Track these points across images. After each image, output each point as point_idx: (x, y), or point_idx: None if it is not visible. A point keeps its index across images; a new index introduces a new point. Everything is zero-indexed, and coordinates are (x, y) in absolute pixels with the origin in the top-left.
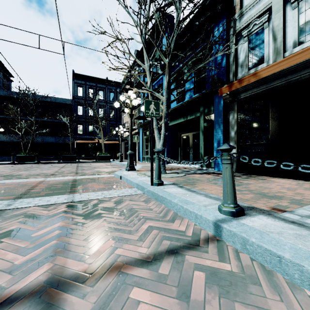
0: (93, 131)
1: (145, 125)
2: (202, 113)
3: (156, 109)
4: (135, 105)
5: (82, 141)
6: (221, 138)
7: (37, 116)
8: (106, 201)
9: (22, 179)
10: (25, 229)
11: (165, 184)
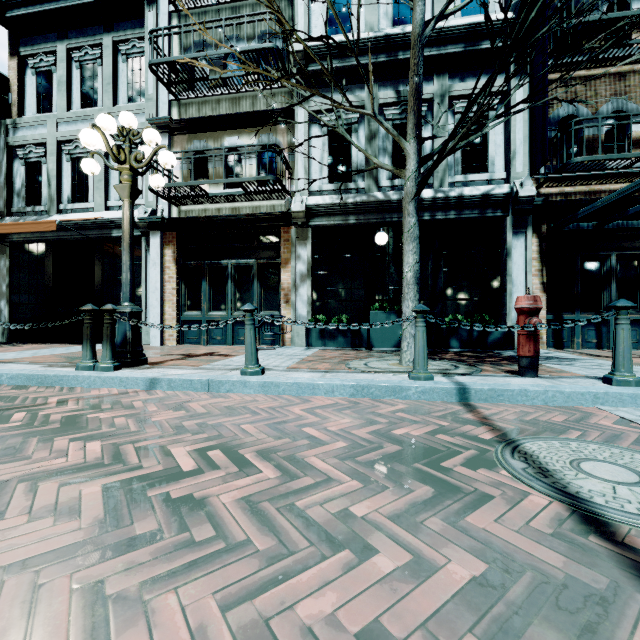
0: None
1: None
2: None
3: None
4: None
5: None
6: None
7: None
8: None
9: None
10: None
11: None
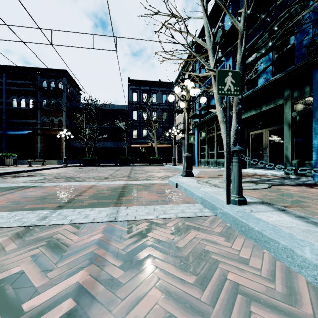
0: (147, 134)
1: (201, 125)
2: (287, 99)
3: (235, 83)
4: (193, 95)
5: (136, 145)
6: None
7: (99, 124)
8: (160, 225)
9: (77, 182)
10: (27, 280)
11: (249, 202)
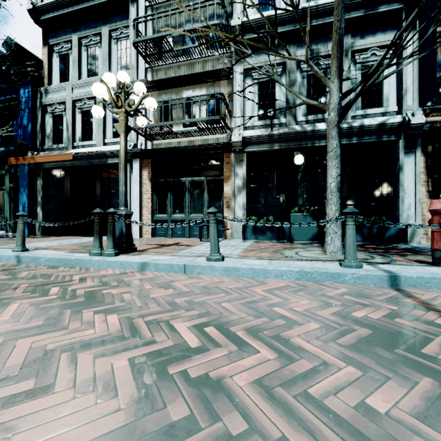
0: None
1: None
2: (8, 172)
3: None
4: None
5: None
6: (26, 202)
7: None
8: None
9: None
10: None
11: None
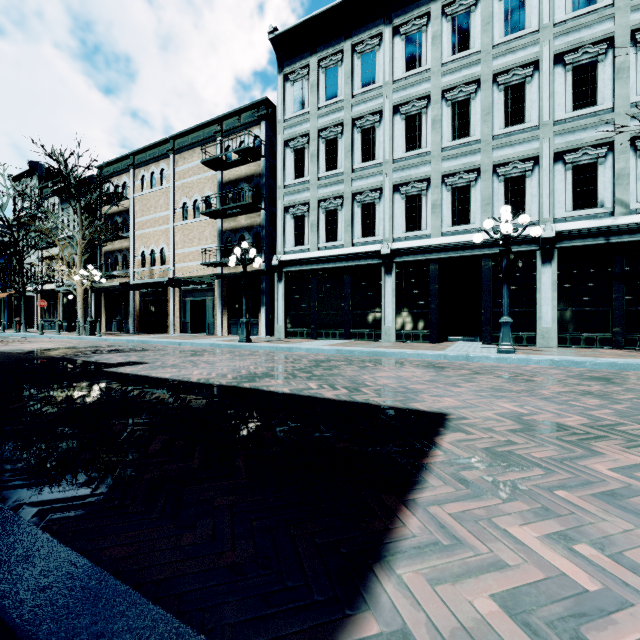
0: None
1: None
2: (3, 298)
3: None
4: None
5: None
6: (7, 313)
7: None
8: None
9: None
10: None
11: None
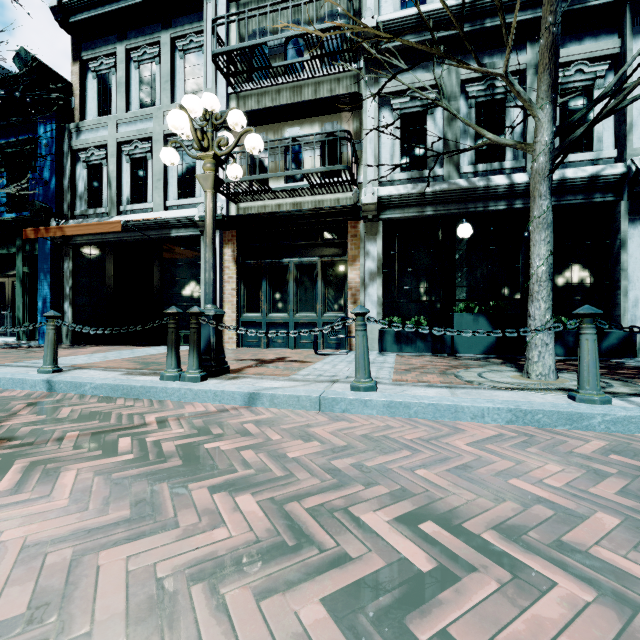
0: None
1: None
2: (20, 250)
3: None
4: None
5: None
6: (48, 295)
7: None
8: None
9: None
10: None
11: None
